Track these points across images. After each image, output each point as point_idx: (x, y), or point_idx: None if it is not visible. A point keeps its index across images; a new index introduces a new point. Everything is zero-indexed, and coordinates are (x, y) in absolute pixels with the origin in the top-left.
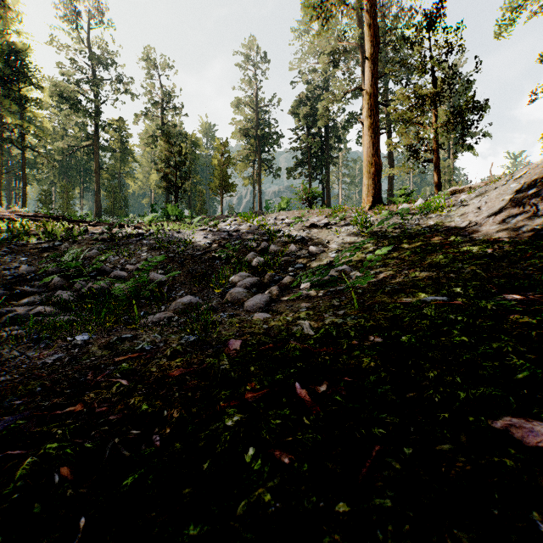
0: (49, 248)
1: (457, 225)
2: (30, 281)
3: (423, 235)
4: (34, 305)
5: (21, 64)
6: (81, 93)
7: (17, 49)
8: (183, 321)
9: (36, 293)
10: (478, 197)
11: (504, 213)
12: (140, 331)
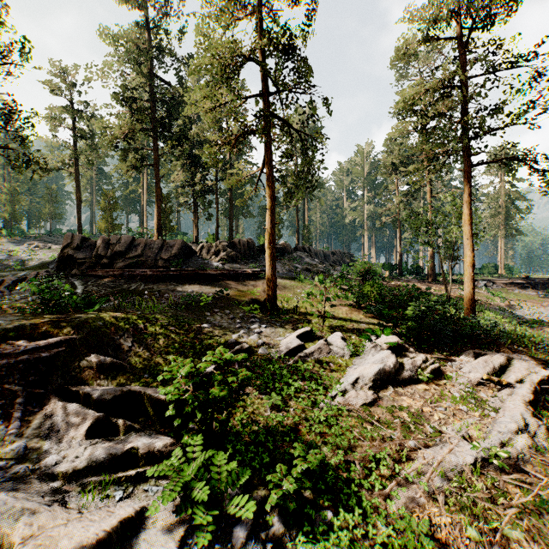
0: None
1: None
2: None
3: None
4: None
5: None
6: None
7: None
8: None
9: None
10: None
11: None
12: None
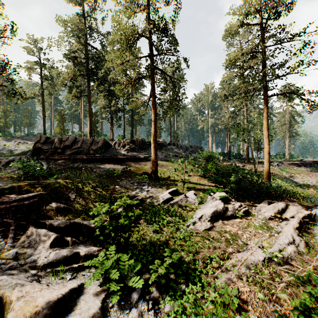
0: None
1: None
2: None
3: None
4: None
5: None
6: None
7: None
8: None
9: None
10: None
11: None
12: None
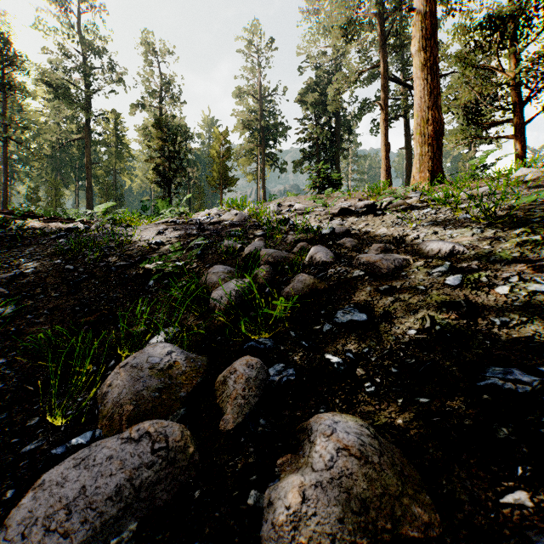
0: None
1: None
2: None
3: None
4: None
5: (1, 48)
6: (70, 82)
7: None
8: None
9: None
10: None
11: None
12: None
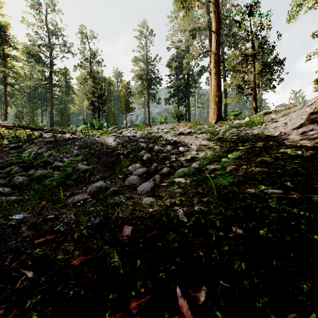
0: (15, 147)
1: (272, 134)
2: (0, 169)
3: (251, 140)
4: (0, 185)
5: (4, 34)
6: (41, 52)
7: (2, 25)
8: (94, 203)
9: (3, 177)
10: (284, 116)
11: (303, 127)
12: (62, 210)
